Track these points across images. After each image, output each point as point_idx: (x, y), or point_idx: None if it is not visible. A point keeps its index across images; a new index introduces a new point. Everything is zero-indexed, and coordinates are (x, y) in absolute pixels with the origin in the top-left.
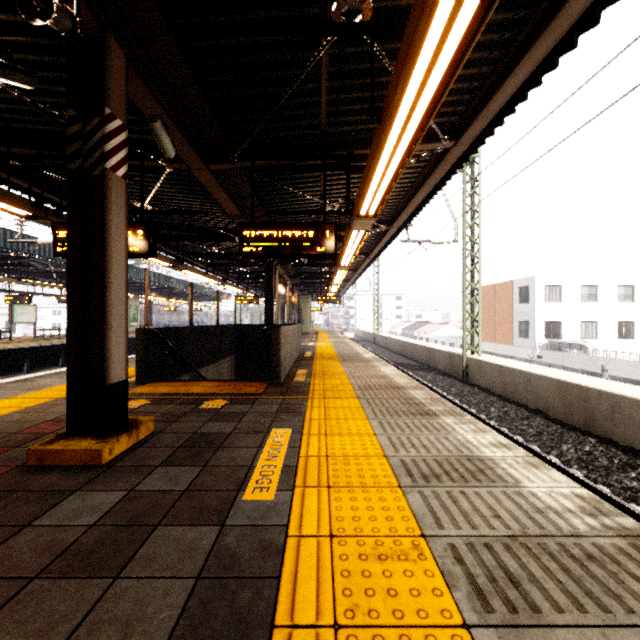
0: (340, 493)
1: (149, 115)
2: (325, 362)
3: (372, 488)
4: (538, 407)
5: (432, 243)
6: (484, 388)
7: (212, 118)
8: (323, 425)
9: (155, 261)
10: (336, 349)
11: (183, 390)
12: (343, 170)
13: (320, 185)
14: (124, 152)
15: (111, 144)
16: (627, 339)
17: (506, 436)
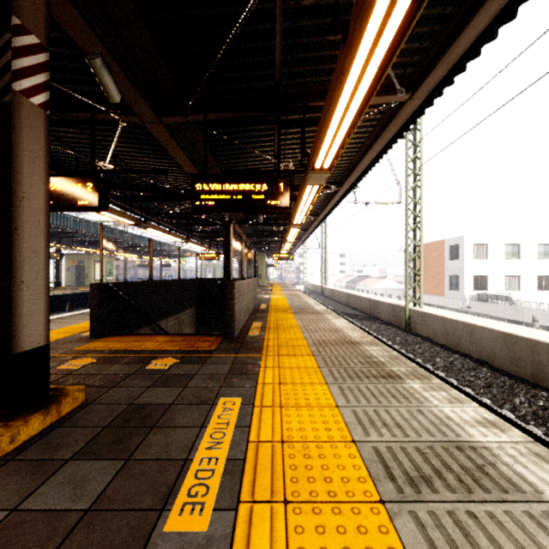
0: (302, 515)
1: (88, 52)
2: (279, 314)
3: (345, 504)
4: (482, 357)
5: (377, 204)
6: (427, 338)
7: (162, 64)
8: (277, 392)
9: (119, 219)
10: (289, 301)
11: (135, 346)
12: (297, 124)
13: (274, 144)
14: (43, 77)
15: (22, 62)
16: (546, 291)
17: (456, 388)
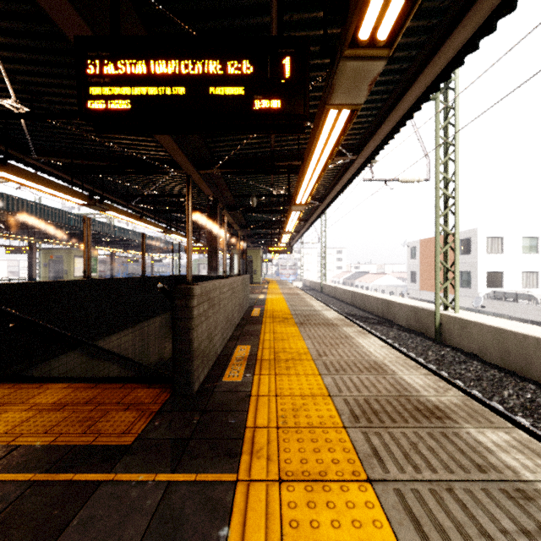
0: None
1: None
2: (277, 327)
3: None
4: None
5: (400, 181)
6: (470, 353)
7: None
8: None
9: (58, 195)
10: (289, 304)
11: None
12: None
13: None
14: None
15: None
16: None
17: None
